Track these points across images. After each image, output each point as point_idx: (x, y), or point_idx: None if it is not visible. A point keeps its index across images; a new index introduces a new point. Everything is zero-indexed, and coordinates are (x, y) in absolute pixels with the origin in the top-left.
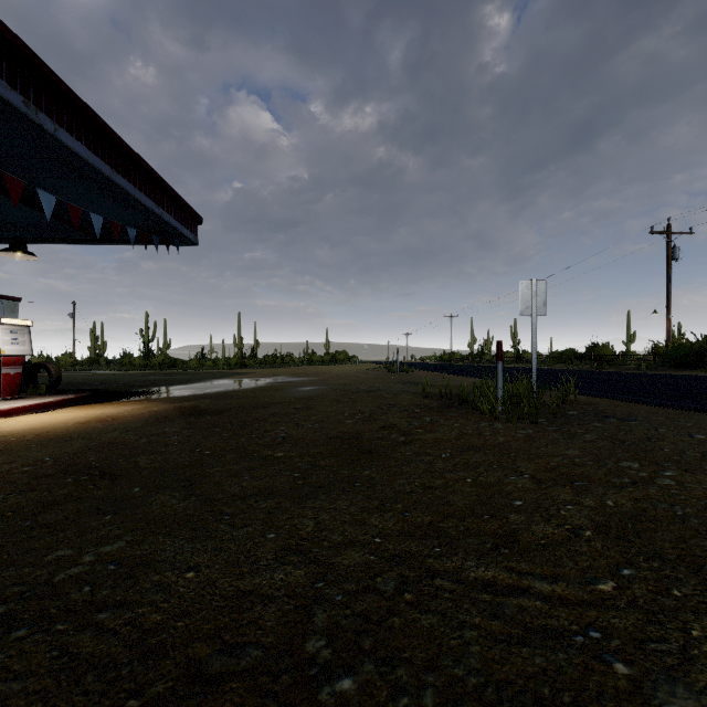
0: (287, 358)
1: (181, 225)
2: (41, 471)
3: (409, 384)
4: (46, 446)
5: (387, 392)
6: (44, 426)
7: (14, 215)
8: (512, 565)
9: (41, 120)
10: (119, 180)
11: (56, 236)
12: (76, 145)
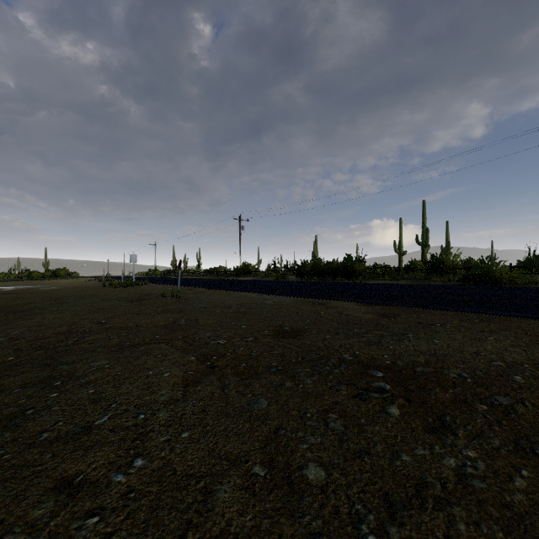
0: (2, 274)
1: None
2: None
3: None
4: None
5: (91, 286)
6: None
7: None
8: (96, 293)
9: None
10: None
11: None
12: None
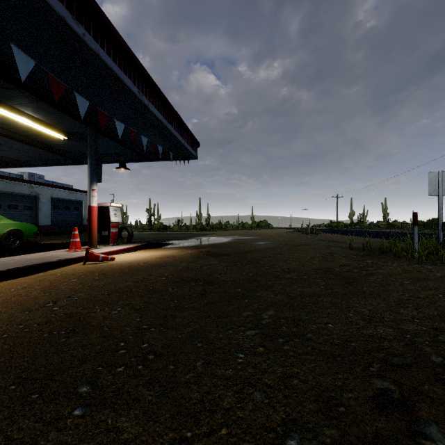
0: (228, 225)
1: (191, 149)
2: (171, 279)
3: (327, 241)
4: (157, 268)
5: (318, 246)
6: (142, 259)
7: (108, 149)
8: None
9: (143, 100)
10: (169, 126)
11: (125, 159)
12: (154, 110)
